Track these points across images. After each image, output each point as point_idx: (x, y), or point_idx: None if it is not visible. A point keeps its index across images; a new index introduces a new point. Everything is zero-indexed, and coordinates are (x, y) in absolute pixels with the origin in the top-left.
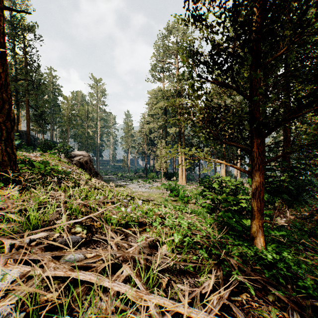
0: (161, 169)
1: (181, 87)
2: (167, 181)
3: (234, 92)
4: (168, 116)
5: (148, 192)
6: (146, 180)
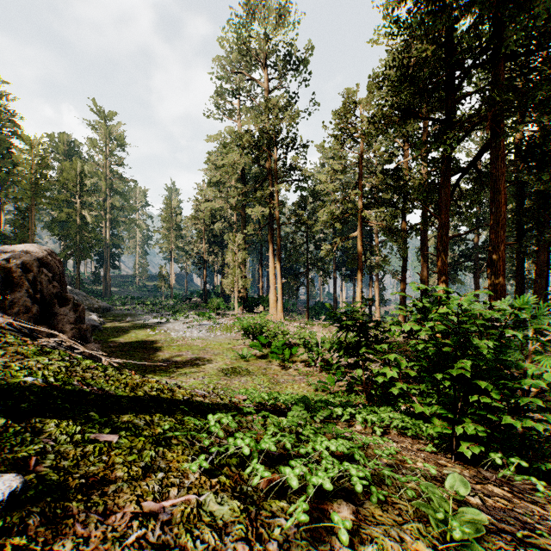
0: (235, 290)
1: (275, 125)
2: (246, 313)
3: (388, 124)
4: (248, 187)
5: (205, 338)
6: (203, 313)
